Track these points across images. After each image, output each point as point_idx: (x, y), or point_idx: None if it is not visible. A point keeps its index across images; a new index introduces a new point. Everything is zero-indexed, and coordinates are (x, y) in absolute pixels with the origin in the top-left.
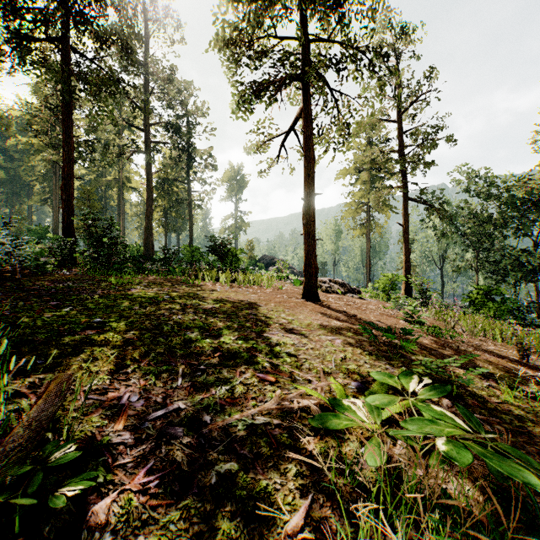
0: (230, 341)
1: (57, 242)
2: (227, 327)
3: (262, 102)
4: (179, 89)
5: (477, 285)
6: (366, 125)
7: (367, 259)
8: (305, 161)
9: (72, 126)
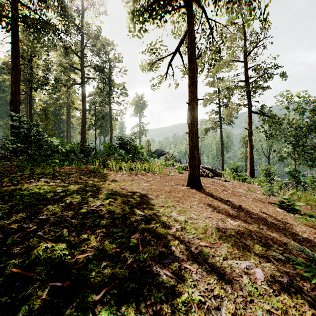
0: (85, 315)
1: (2, 140)
2: (99, 254)
3: (154, 23)
4: (103, 44)
5: (295, 169)
6: (223, 64)
7: (221, 152)
8: (190, 72)
9: (19, 57)
